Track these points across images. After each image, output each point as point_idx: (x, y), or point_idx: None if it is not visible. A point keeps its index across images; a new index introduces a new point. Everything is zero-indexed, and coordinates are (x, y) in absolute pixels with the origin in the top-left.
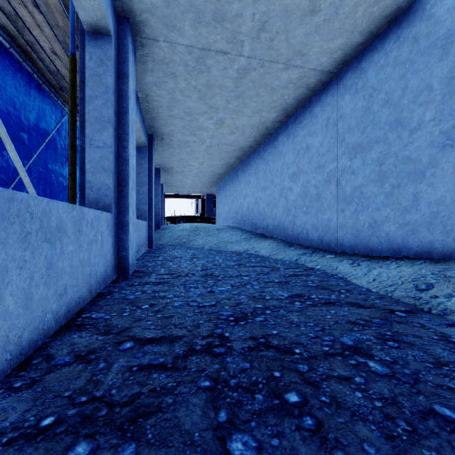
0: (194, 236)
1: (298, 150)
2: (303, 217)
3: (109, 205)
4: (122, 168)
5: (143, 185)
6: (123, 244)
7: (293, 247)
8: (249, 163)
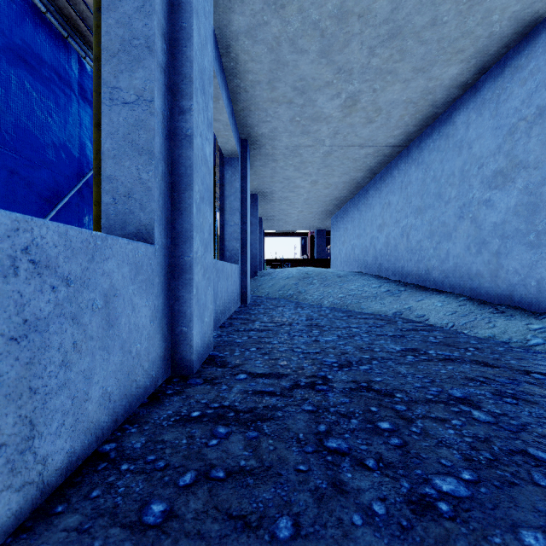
0: (304, 286)
1: (510, 126)
2: (526, 255)
3: (147, 228)
4: (180, 155)
5: (234, 213)
6: (181, 309)
7: (507, 313)
8: (388, 175)
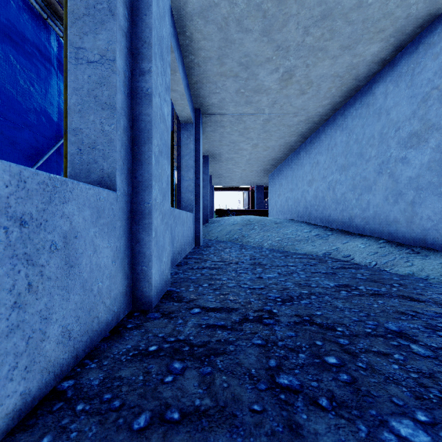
0: (247, 231)
1: (423, 94)
2: (438, 204)
3: (109, 176)
4: (140, 111)
5: (189, 170)
6: (141, 250)
7: (422, 253)
8: (317, 139)
